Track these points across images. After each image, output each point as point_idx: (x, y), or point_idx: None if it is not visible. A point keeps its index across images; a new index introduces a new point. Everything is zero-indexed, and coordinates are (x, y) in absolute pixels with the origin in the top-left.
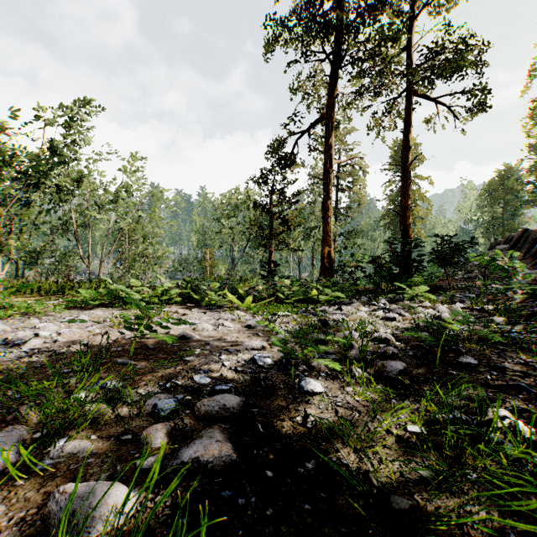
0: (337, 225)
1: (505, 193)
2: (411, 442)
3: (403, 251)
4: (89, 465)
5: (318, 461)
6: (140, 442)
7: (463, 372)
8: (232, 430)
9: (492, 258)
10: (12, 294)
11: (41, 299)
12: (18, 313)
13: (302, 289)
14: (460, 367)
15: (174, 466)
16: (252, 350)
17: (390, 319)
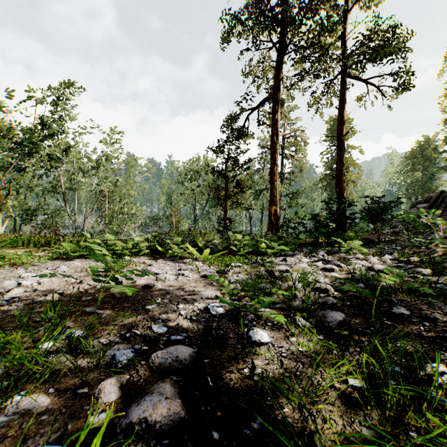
0: (282, 187)
1: (424, 160)
2: (353, 398)
3: (338, 209)
4: (41, 423)
5: (263, 419)
6: (94, 396)
7: (397, 322)
8: (183, 383)
9: (417, 216)
10: (3, 247)
11: (30, 251)
12: (8, 263)
13: (252, 243)
14: (394, 317)
15: (123, 425)
16: (207, 299)
17: (328, 270)
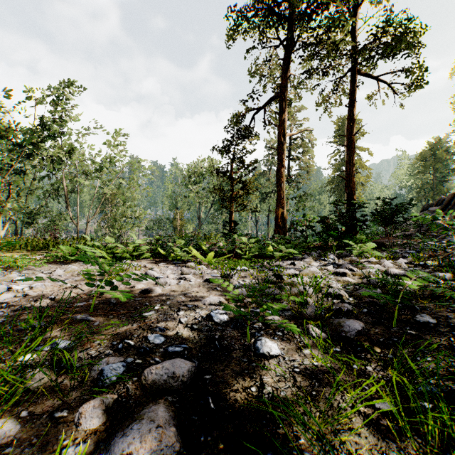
0: (289, 190)
1: (435, 162)
2: (382, 425)
3: (348, 212)
4: None
5: (276, 454)
6: (74, 422)
7: (422, 332)
8: (180, 405)
9: (433, 217)
10: None
11: (28, 255)
12: (3, 267)
13: (259, 246)
14: (418, 326)
15: None
16: (210, 305)
17: (340, 274)
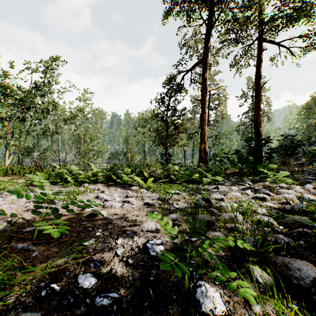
0: (209, 131)
1: None
2: None
3: (256, 146)
4: None
5: None
6: None
7: None
8: None
9: None
10: None
11: (15, 178)
12: None
13: (188, 173)
14: None
15: None
16: (147, 232)
17: (260, 198)
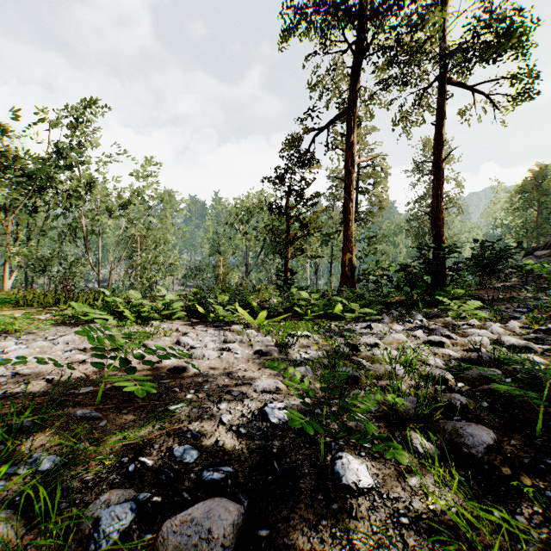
0: (358, 230)
1: (539, 195)
2: None
3: (435, 258)
4: None
5: None
6: None
7: None
8: None
9: None
10: None
11: (32, 313)
12: None
13: (323, 303)
14: None
15: None
16: (263, 393)
17: (436, 343)
